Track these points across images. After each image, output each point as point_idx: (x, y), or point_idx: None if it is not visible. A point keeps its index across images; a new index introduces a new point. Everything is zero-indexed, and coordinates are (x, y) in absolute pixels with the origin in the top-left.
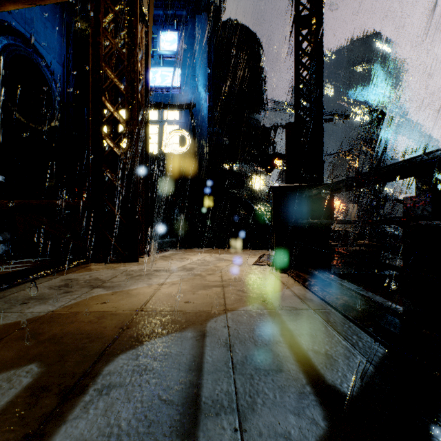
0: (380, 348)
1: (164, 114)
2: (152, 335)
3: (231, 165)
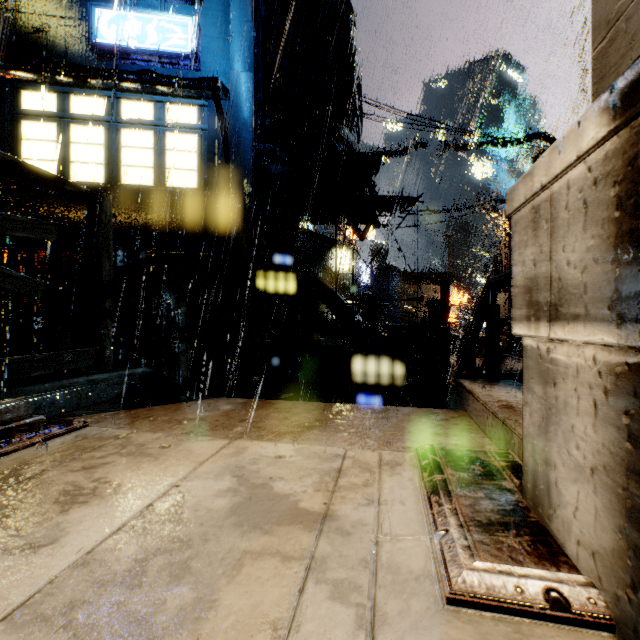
0: None
1: (166, 111)
2: None
3: (298, 224)
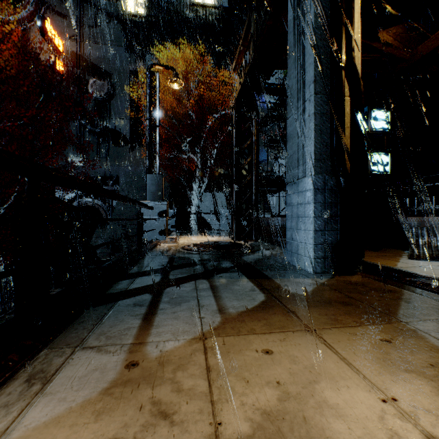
0: (91, 309)
1: None
2: (260, 308)
3: None
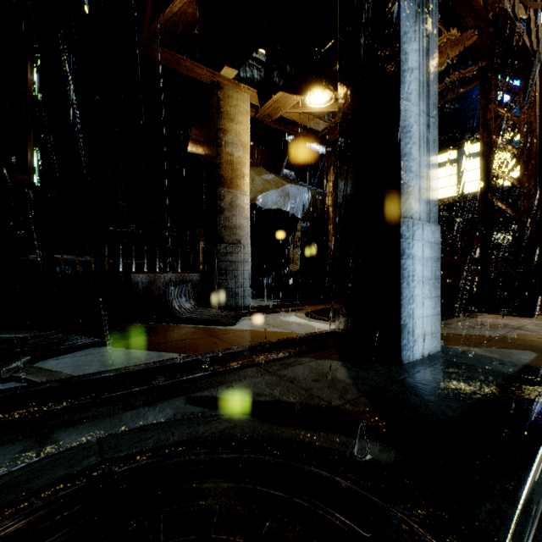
0: None
1: None
2: None
3: None
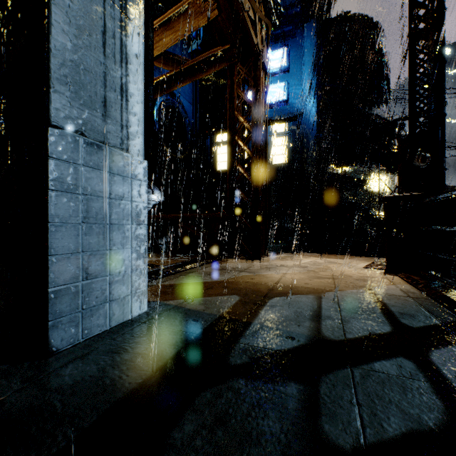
0: None
1: (272, 128)
2: (288, 294)
3: (343, 167)
